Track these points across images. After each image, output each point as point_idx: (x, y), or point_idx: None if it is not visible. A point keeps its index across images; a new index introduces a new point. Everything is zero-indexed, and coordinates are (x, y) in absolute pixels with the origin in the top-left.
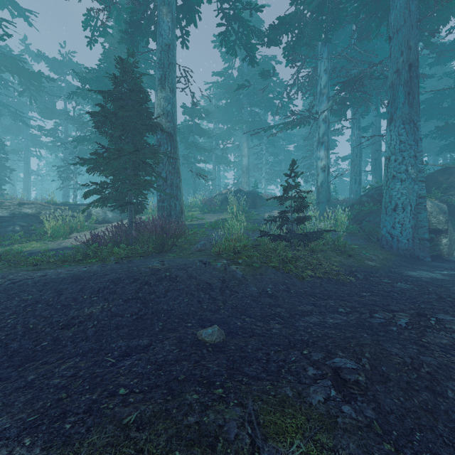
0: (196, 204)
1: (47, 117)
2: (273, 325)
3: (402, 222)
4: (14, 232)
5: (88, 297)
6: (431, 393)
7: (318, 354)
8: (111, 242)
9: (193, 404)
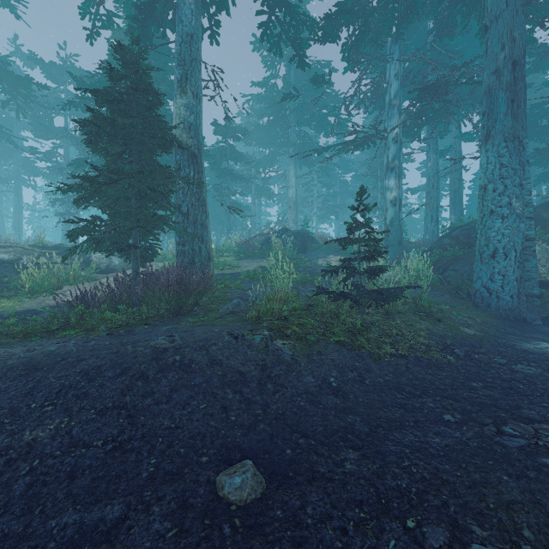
0: (230, 247)
1: (42, 137)
2: (345, 451)
3: (504, 273)
4: None
5: (38, 406)
6: None
7: (436, 531)
8: (106, 302)
9: None
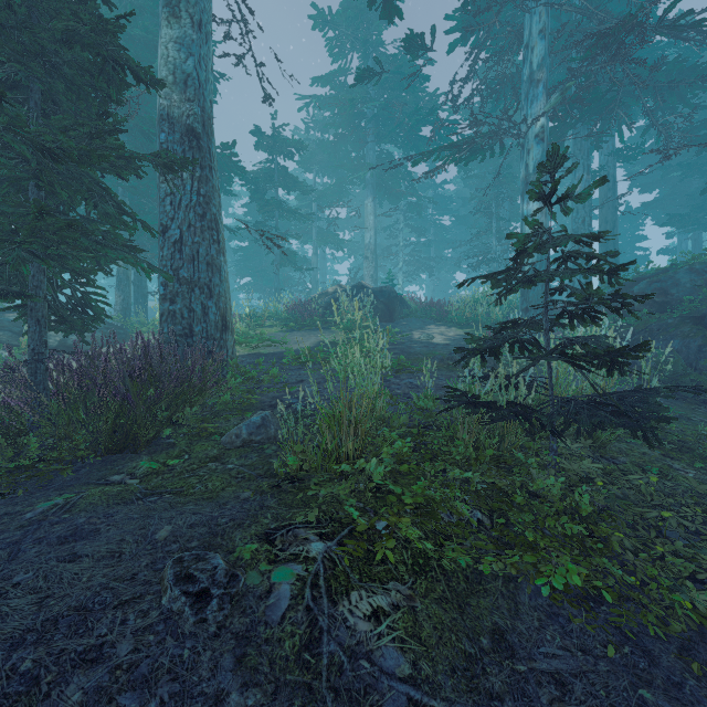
0: (277, 313)
1: None
2: None
3: None
4: None
5: None
6: None
7: None
8: None
9: None
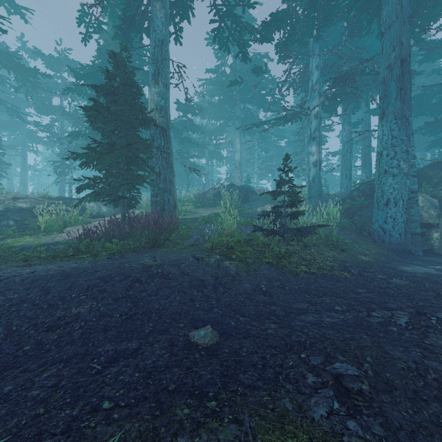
0: (190, 198)
1: (43, 113)
2: (268, 324)
3: (394, 217)
4: (8, 227)
5: (76, 296)
6: (441, 404)
7: (316, 358)
8: (103, 237)
9: (184, 420)
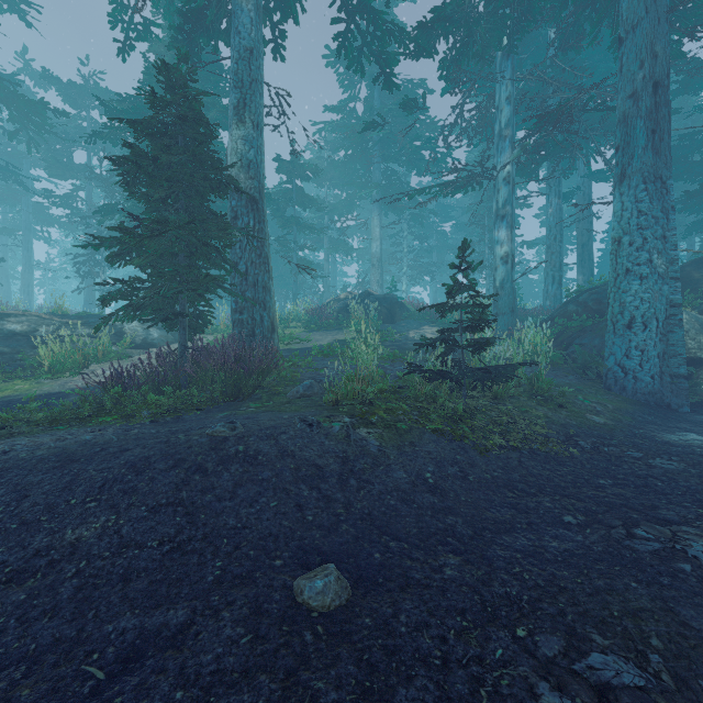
0: (298, 316)
1: (58, 176)
2: (444, 556)
3: (643, 348)
4: None
5: (79, 502)
6: None
7: (550, 640)
8: (147, 383)
9: None
